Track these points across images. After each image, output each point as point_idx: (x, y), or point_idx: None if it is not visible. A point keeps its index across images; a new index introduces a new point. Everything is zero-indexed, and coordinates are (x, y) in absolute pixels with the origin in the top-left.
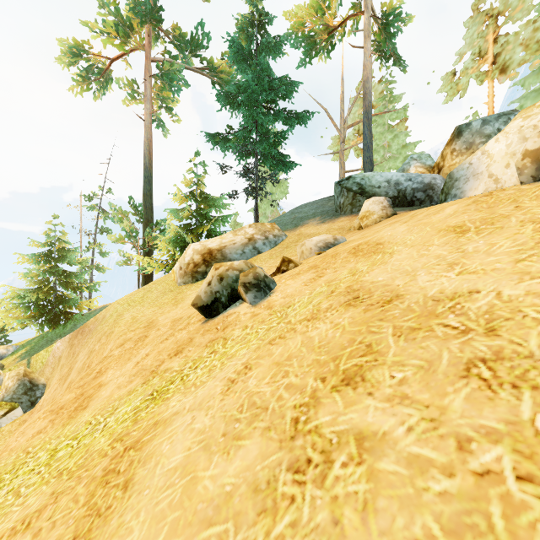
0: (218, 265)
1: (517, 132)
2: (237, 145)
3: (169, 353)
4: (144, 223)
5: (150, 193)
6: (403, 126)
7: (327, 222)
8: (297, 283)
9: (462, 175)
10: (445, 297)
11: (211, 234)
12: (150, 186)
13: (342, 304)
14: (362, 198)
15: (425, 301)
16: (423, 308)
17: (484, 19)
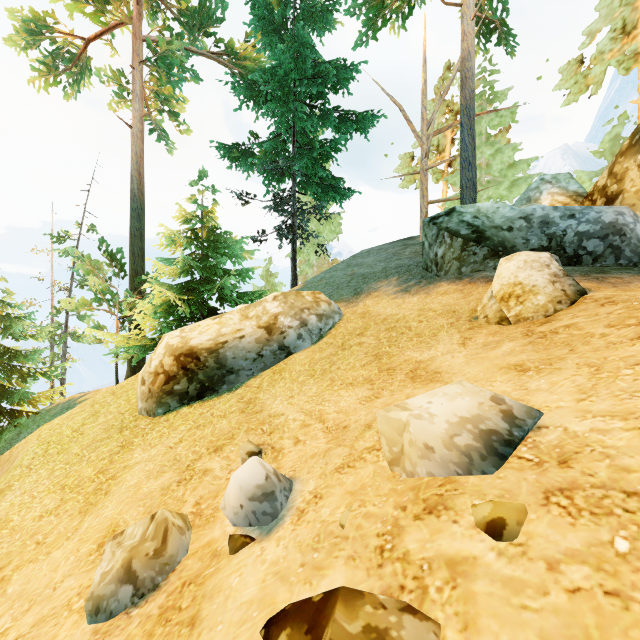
0: None
1: None
2: (264, 161)
3: None
4: (131, 276)
5: (140, 233)
6: (504, 139)
7: (415, 291)
8: None
9: None
10: None
11: (224, 298)
12: (140, 222)
13: None
14: (479, 249)
15: None
16: None
17: None
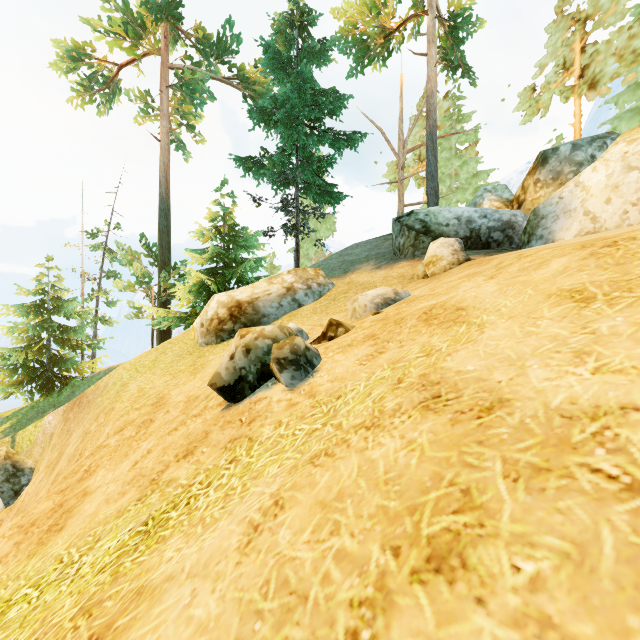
0: (245, 331)
1: (620, 159)
2: (273, 172)
3: (176, 452)
4: (160, 266)
5: (167, 230)
6: (473, 151)
7: (384, 267)
8: (349, 359)
9: (550, 212)
10: (582, 412)
11: (241, 281)
12: (167, 220)
13: (415, 405)
14: (426, 239)
15: (549, 416)
16: (547, 429)
17: (570, 24)
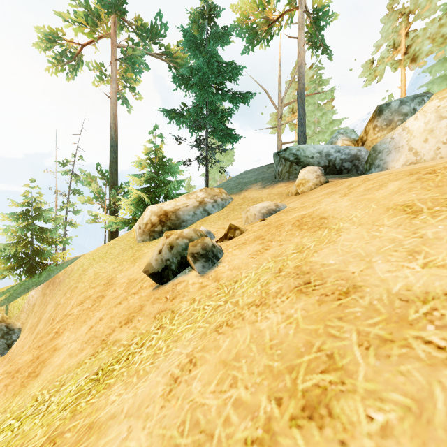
0: (169, 233)
1: (434, 111)
2: (190, 120)
3: (120, 320)
4: (110, 186)
5: (115, 160)
6: (330, 106)
7: (268, 187)
8: (243, 254)
9: (385, 148)
10: (415, 297)
11: (168, 196)
12: (115, 154)
13: (292, 289)
14: (298, 167)
15: (391, 299)
16: (389, 309)
17: (398, 17)
